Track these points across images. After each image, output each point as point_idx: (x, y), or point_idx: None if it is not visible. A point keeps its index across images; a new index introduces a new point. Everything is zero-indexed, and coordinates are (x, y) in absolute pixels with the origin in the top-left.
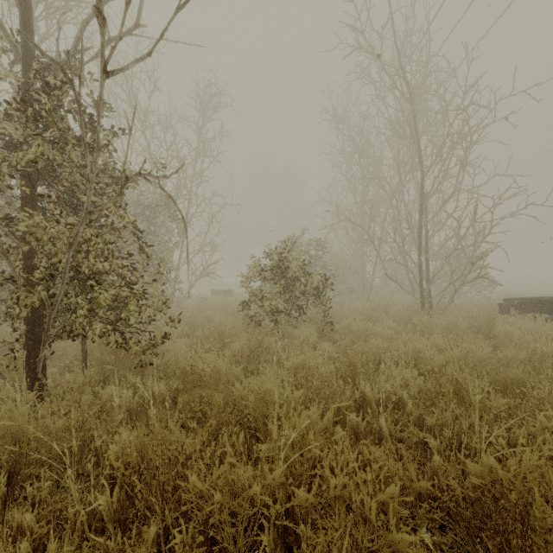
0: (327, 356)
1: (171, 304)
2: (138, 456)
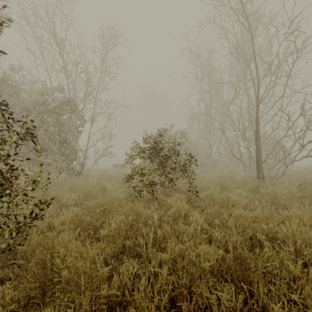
0: (200, 229)
1: (80, 175)
2: None
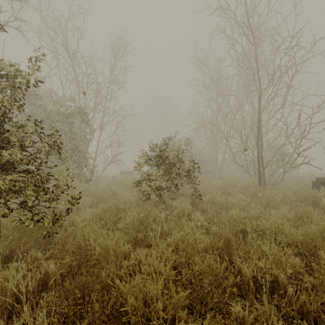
0: (200, 225)
1: (90, 181)
2: None
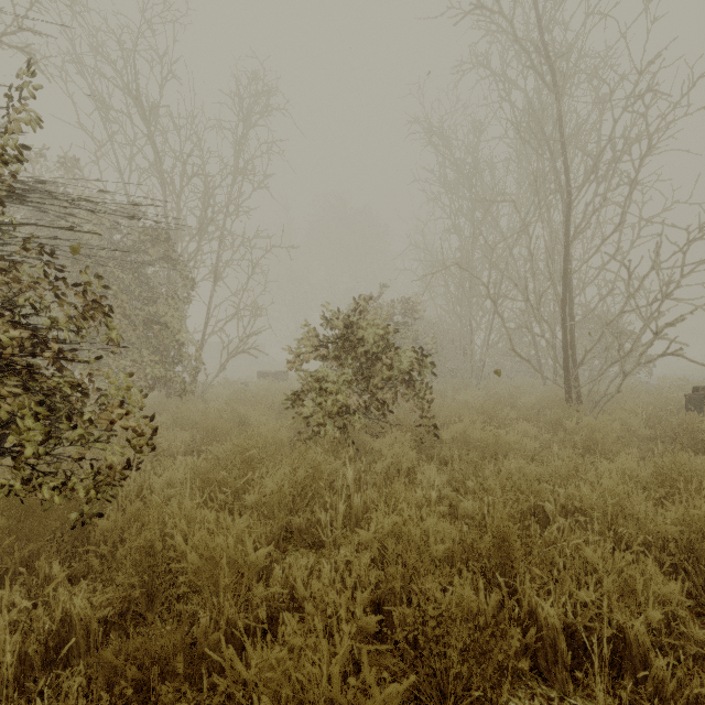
0: (435, 497)
1: (190, 394)
2: None
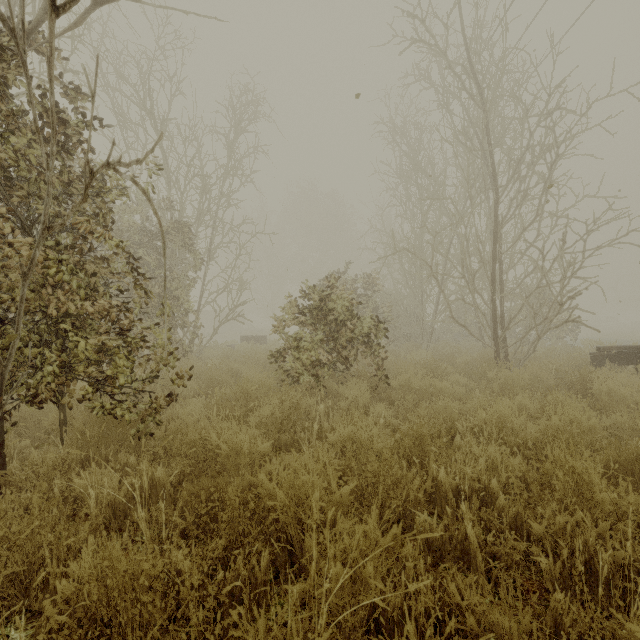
0: (382, 423)
1: (189, 354)
2: (102, 598)
